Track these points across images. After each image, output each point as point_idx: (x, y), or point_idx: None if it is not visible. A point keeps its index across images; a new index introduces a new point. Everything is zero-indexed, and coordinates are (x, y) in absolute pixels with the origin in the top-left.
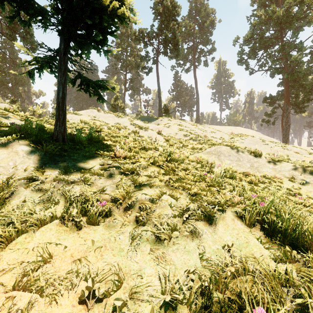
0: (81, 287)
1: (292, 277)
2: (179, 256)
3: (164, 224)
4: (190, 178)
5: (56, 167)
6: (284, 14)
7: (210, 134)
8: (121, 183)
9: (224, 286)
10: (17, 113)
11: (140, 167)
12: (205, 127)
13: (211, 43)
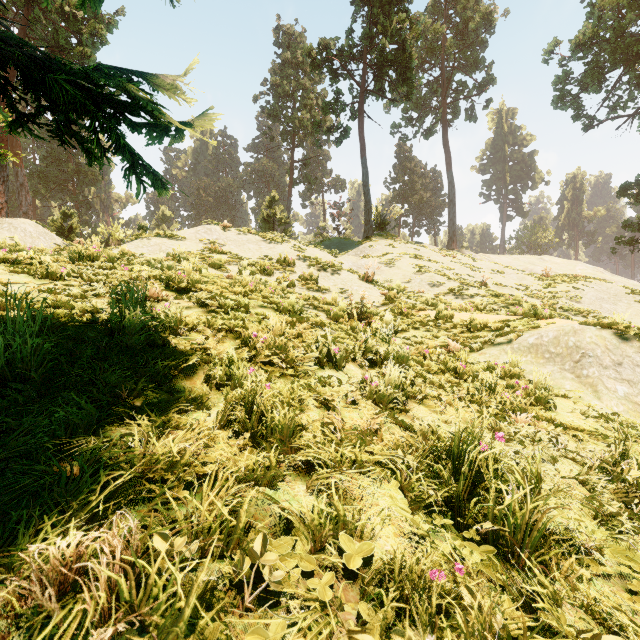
0: None
1: None
2: None
3: None
4: None
5: None
6: None
7: (490, 276)
8: None
9: None
10: None
11: None
12: (476, 261)
13: (483, 66)
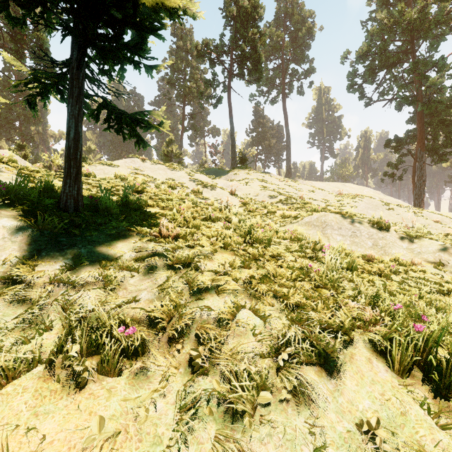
0: None
1: None
2: None
3: (242, 374)
4: (286, 273)
5: (58, 257)
6: (417, 16)
7: (307, 194)
8: (166, 286)
9: None
10: (14, 164)
11: (201, 253)
12: (299, 184)
13: (308, 61)
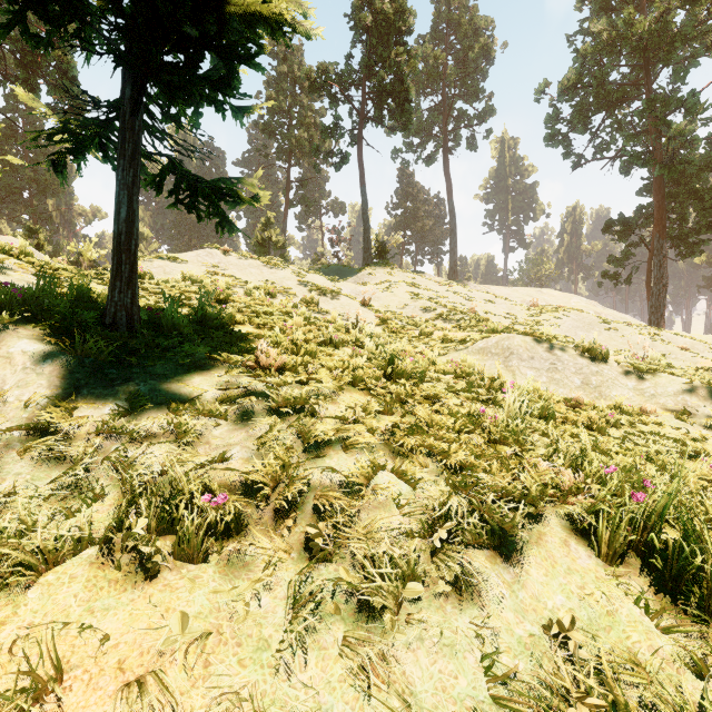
0: None
1: None
2: (425, 662)
3: (381, 559)
4: (446, 422)
5: (107, 397)
6: (654, 28)
7: (482, 305)
8: (269, 439)
9: None
10: (29, 258)
11: (320, 392)
12: (470, 291)
13: (483, 96)
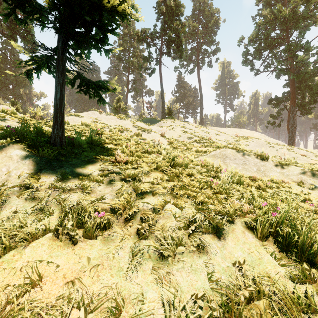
0: (73, 317)
1: (315, 305)
2: (185, 276)
3: (168, 238)
4: (196, 184)
5: (52, 174)
6: (290, 13)
7: (214, 136)
8: (121, 191)
9: (237, 314)
10: (15, 115)
11: (142, 172)
12: (209, 130)
13: (215, 43)
